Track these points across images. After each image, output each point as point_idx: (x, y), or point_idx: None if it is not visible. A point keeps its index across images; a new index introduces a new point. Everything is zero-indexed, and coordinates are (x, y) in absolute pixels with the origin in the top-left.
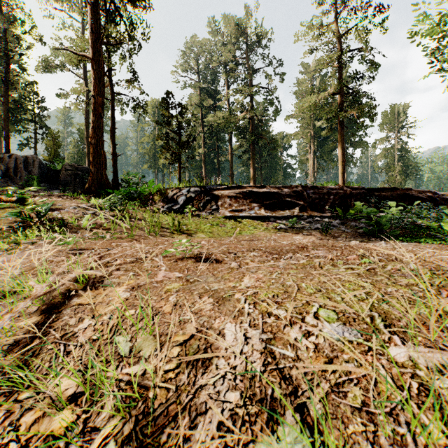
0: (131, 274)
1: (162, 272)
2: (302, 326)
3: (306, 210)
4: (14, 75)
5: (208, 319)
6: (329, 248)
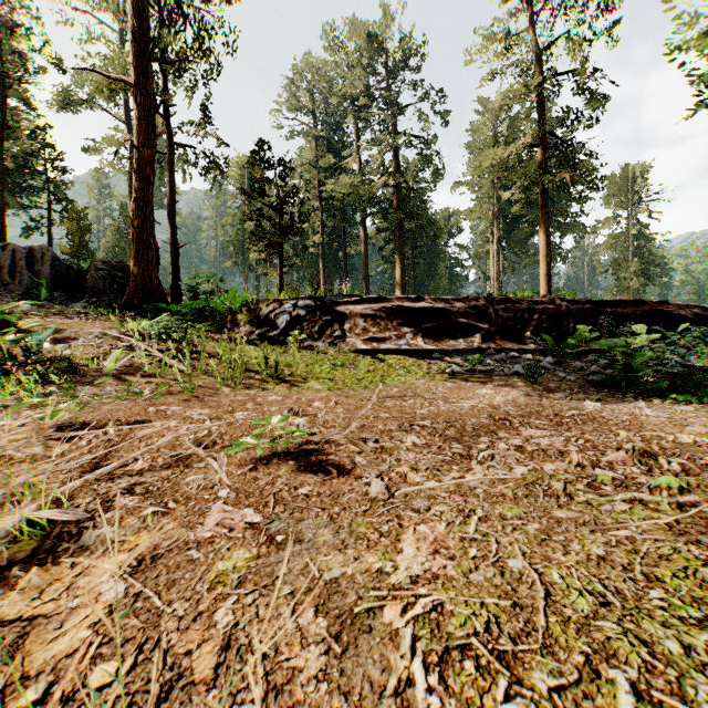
0: (150, 511)
1: (217, 511)
2: None
3: (494, 338)
4: (13, 115)
5: None
6: (551, 420)
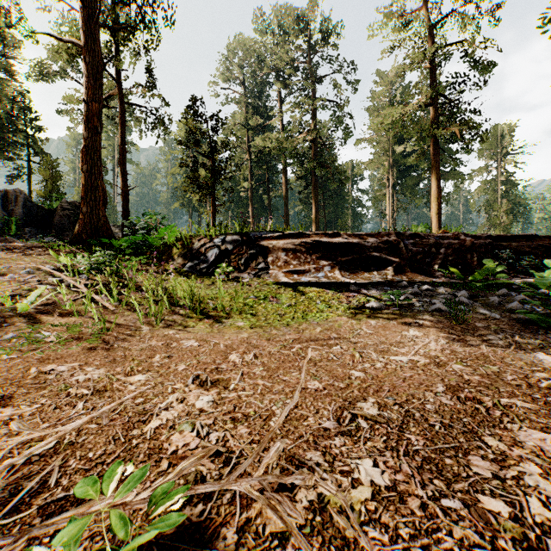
0: None
1: None
2: None
3: (405, 271)
4: None
5: None
6: (533, 399)
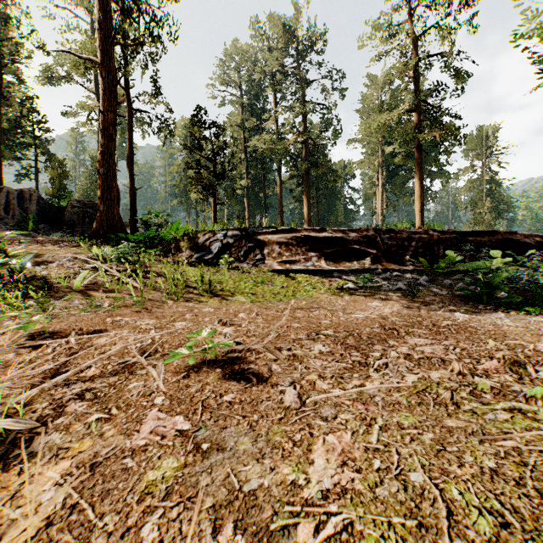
0: (94, 418)
1: (151, 419)
2: None
3: (381, 261)
4: (7, 87)
5: None
6: (430, 329)
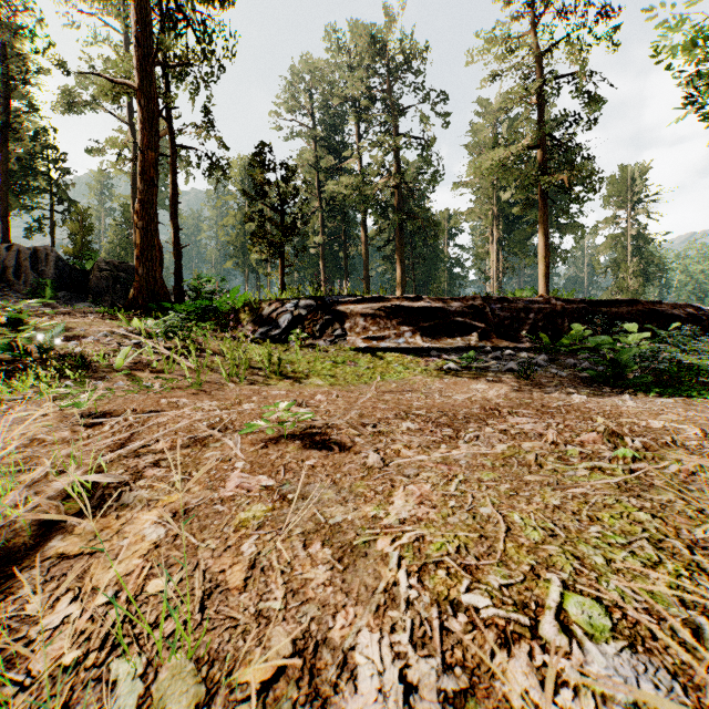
0: (177, 478)
1: (236, 476)
2: (534, 650)
3: (490, 337)
4: (16, 117)
5: (319, 613)
6: (538, 410)
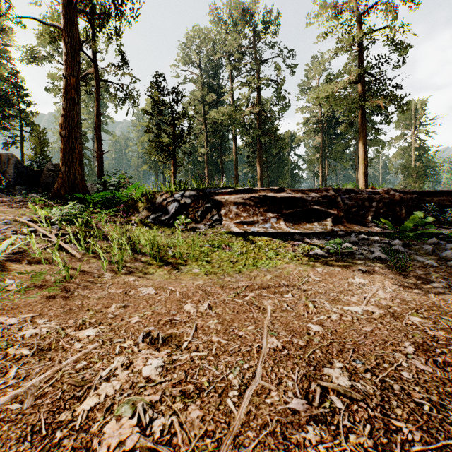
0: None
1: None
2: None
3: (342, 222)
4: None
5: None
6: None
